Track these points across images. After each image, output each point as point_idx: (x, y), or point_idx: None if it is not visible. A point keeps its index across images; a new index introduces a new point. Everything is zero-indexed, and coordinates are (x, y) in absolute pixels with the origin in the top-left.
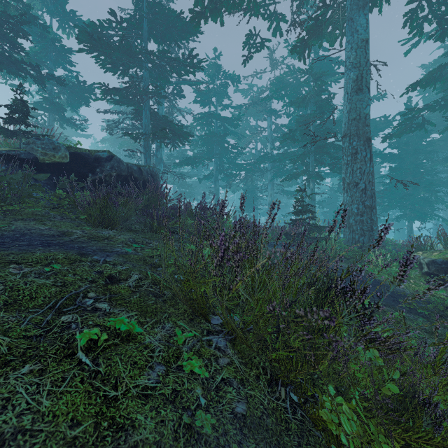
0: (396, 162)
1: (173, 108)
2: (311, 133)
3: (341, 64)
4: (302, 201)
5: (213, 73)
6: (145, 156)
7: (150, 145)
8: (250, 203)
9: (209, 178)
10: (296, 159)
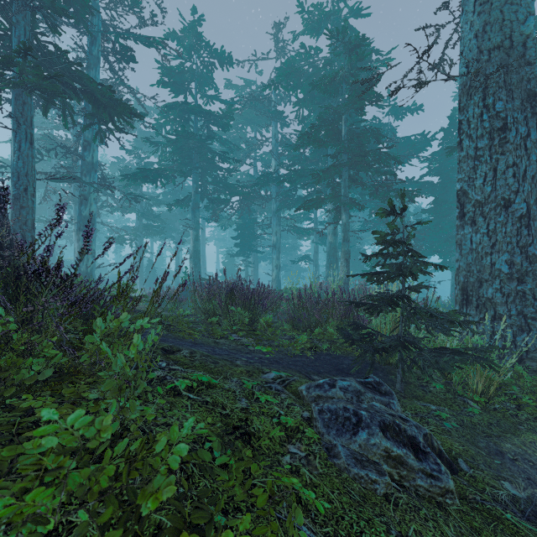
0: (438, 193)
1: (137, 105)
2: (343, 135)
3: (375, 52)
4: (400, 242)
5: (190, 44)
6: (17, 136)
7: (30, 115)
8: (247, 244)
9: (184, 205)
10: (321, 174)
